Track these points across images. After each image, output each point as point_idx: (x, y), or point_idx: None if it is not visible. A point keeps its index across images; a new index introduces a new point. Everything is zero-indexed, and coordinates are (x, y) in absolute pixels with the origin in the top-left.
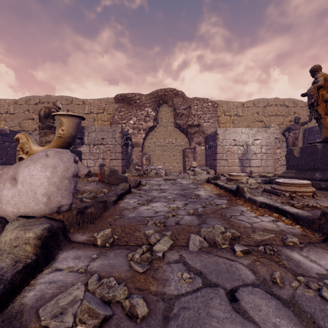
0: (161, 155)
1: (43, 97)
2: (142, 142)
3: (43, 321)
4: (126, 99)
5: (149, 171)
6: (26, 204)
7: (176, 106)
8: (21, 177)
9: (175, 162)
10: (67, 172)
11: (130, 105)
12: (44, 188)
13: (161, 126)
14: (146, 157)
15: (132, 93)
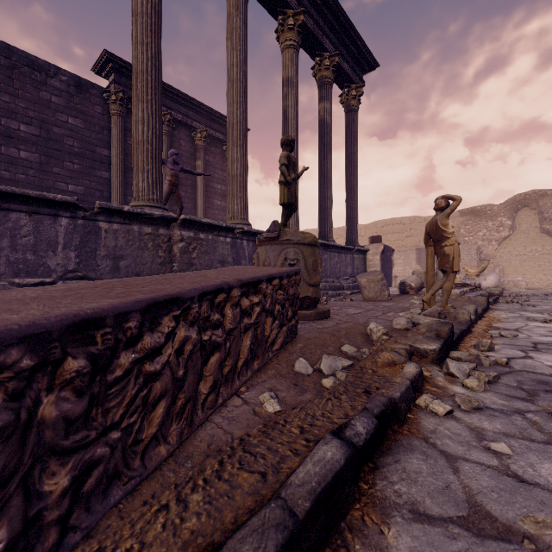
0: (519, 265)
1: (388, 220)
2: (493, 253)
3: (511, 295)
4: (474, 211)
5: (506, 283)
6: (489, 285)
7: (543, 210)
8: (488, 279)
9: (541, 274)
10: (498, 278)
11: (478, 217)
12: (494, 281)
13: (519, 233)
14: (499, 268)
15: (482, 205)
